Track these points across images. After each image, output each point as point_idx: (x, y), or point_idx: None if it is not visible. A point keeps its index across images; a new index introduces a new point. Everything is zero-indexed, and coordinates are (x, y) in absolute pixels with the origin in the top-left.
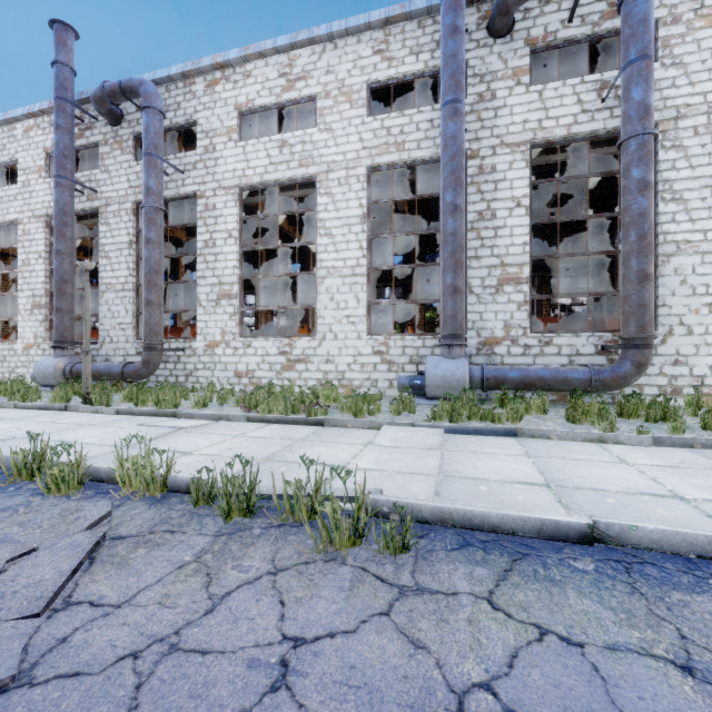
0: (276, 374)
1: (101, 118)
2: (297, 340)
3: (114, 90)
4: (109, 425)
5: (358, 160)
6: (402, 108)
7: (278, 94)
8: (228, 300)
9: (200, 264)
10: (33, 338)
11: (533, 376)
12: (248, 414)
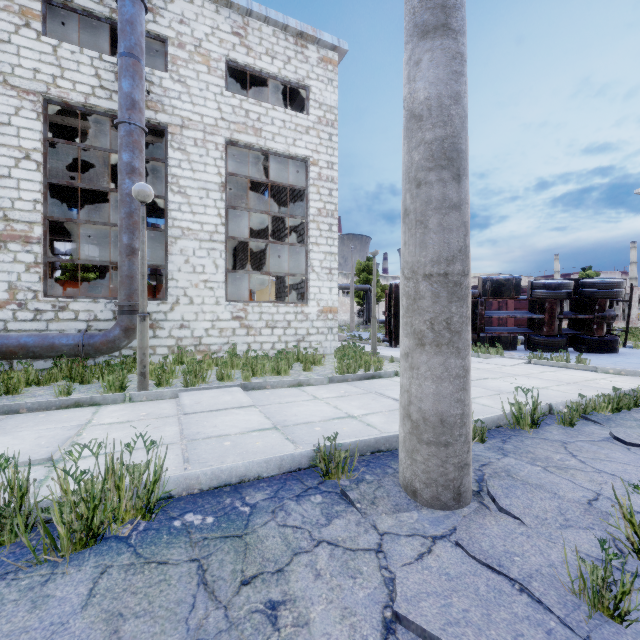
0: None
1: None
2: None
3: None
4: None
5: None
6: None
7: None
8: None
9: None
10: None
11: (13, 344)
12: None
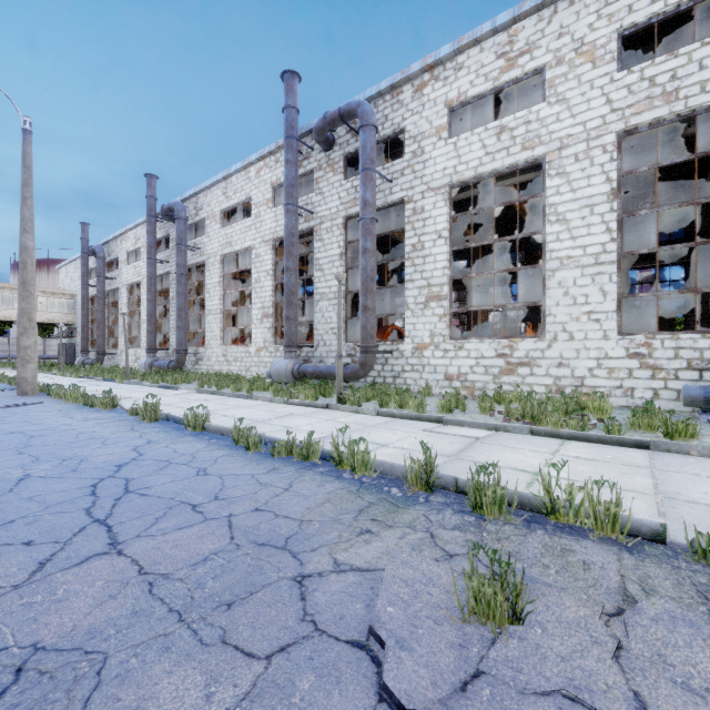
0: (493, 378)
1: (316, 147)
2: (519, 342)
3: (333, 118)
4: (390, 428)
5: (604, 127)
6: (637, 55)
7: (495, 77)
8: (437, 302)
9: (408, 268)
10: (263, 343)
11: None
12: (532, 426)
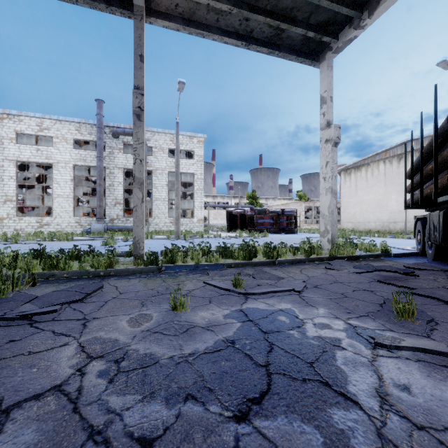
0: (35, 229)
1: None
2: (45, 218)
3: None
4: None
5: (70, 162)
6: None
7: (36, 131)
8: (11, 202)
9: None
10: None
11: (120, 228)
12: (37, 237)
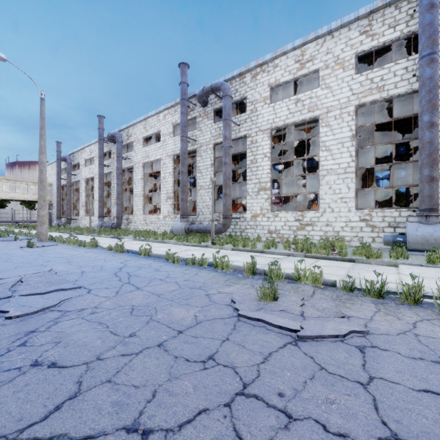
0: (293, 232)
1: (198, 104)
2: (306, 213)
3: (208, 90)
4: (238, 255)
5: (349, 102)
6: (371, 60)
7: (294, 73)
8: (264, 191)
9: (248, 172)
10: (167, 213)
11: None
12: (305, 253)
